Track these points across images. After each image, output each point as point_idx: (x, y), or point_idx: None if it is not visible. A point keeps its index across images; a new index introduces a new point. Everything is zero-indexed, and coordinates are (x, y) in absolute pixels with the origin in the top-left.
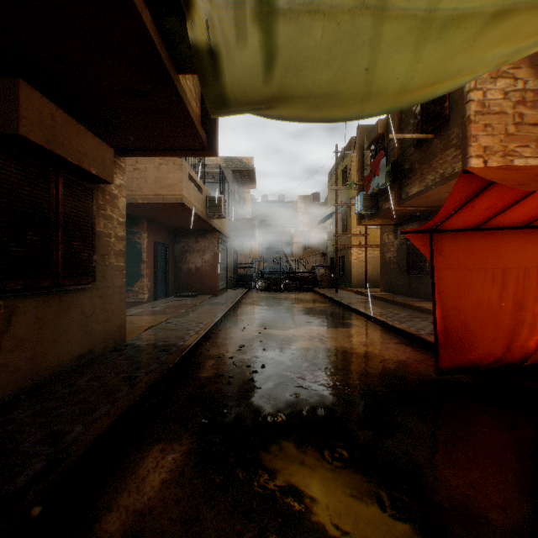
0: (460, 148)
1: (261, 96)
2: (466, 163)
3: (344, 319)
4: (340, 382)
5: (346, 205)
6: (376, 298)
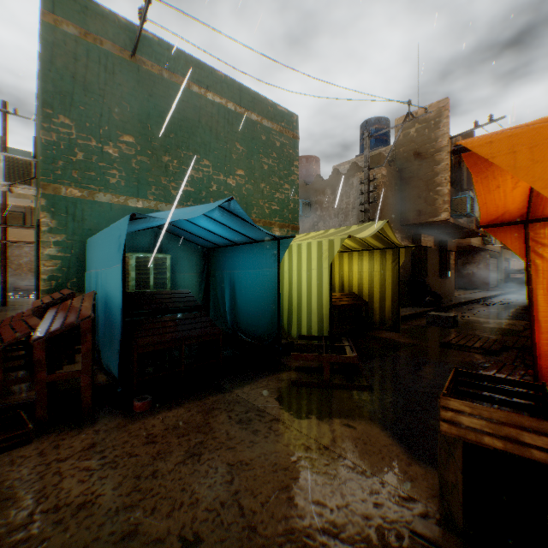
0: None
1: None
2: None
3: None
4: None
5: None
6: None
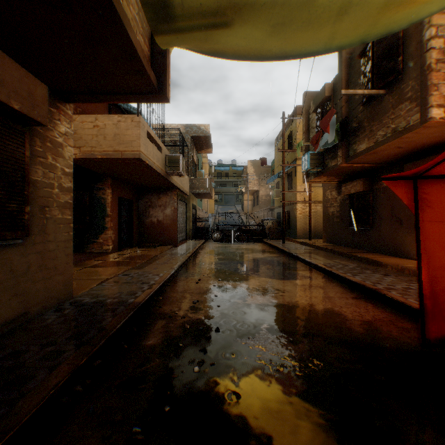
0: (416, 100)
1: None
2: (425, 113)
3: (295, 270)
4: (307, 355)
5: (292, 165)
6: (321, 248)
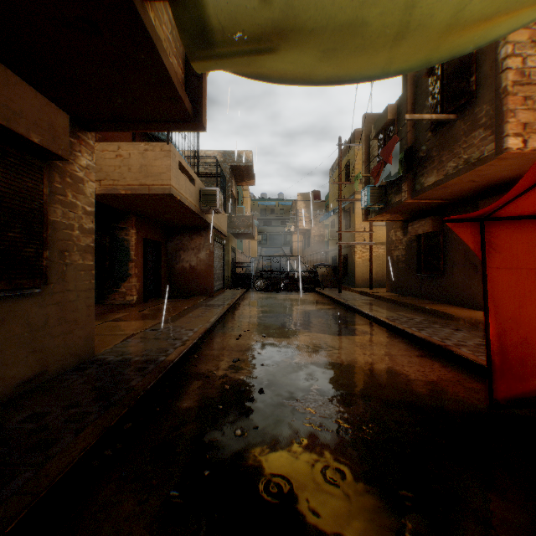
0: (490, 127)
1: (257, 25)
2: (501, 143)
3: (352, 324)
4: (362, 417)
5: (350, 201)
6: (383, 299)
